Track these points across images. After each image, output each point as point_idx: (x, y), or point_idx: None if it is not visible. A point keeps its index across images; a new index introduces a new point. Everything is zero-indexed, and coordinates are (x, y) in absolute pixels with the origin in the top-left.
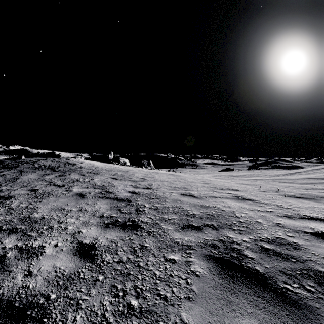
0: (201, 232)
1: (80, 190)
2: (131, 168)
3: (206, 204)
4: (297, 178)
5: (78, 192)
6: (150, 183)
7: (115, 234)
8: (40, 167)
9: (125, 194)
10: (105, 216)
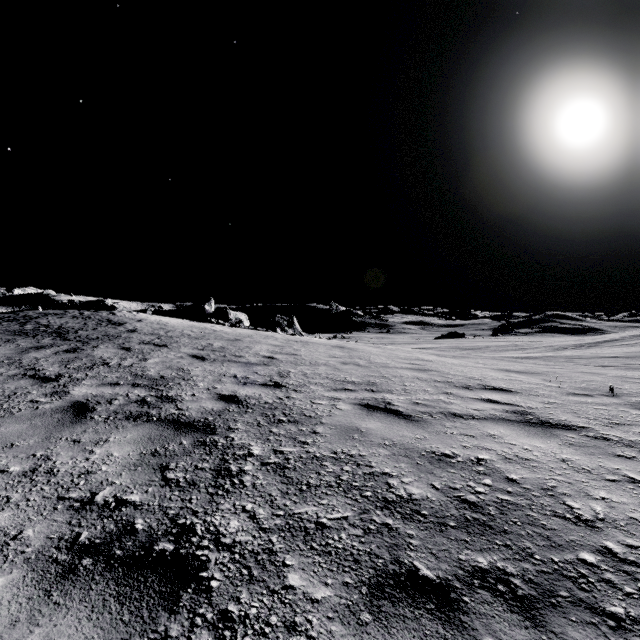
0: (463, 634)
1: (91, 392)
2: (249, 333)
3: (443, 450)
4: (626, 357)
5: (82, 397)
6: (284, 370)
7: (69, 636)
8: (35, 331)
9: (207, 405)
10: (97, 501)
